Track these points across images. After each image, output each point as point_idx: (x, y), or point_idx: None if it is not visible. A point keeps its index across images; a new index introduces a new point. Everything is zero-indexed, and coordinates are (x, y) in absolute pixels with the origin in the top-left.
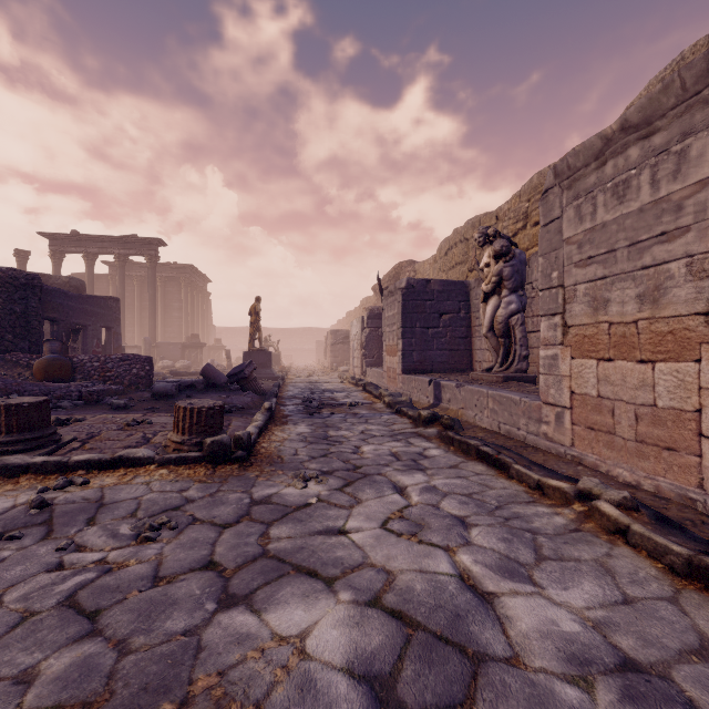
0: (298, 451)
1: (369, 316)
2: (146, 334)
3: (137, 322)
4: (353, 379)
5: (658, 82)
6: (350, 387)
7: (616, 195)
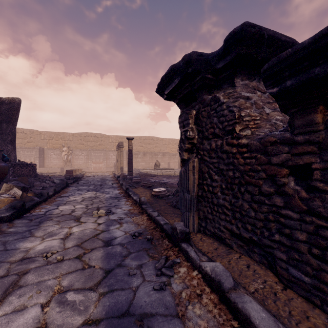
0: None
1: None
2: None
3: None
4: None
5: (81, 133)
6: None
7: (97, 153)
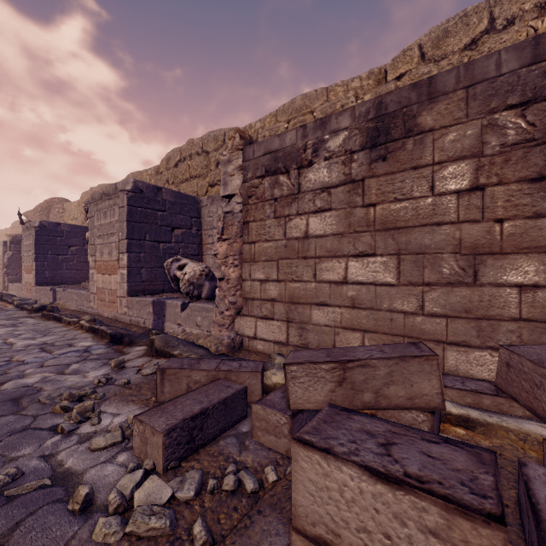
0: None
1: (12, 241)
2: None
3: None
4: None
5: (169, 156)
6: None
7: (104, 215)
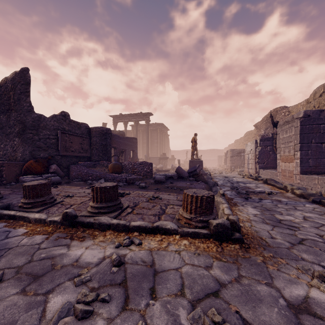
0: (271, 233)
1: (261, 139)
2: (144, 153)
3: (141, 149)
4: (251, 176)
5: None
6: (252, 180)
7: None
